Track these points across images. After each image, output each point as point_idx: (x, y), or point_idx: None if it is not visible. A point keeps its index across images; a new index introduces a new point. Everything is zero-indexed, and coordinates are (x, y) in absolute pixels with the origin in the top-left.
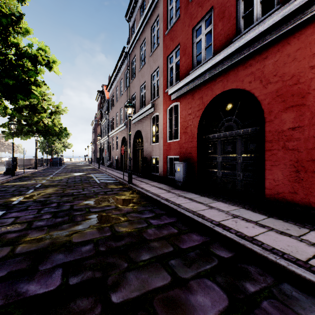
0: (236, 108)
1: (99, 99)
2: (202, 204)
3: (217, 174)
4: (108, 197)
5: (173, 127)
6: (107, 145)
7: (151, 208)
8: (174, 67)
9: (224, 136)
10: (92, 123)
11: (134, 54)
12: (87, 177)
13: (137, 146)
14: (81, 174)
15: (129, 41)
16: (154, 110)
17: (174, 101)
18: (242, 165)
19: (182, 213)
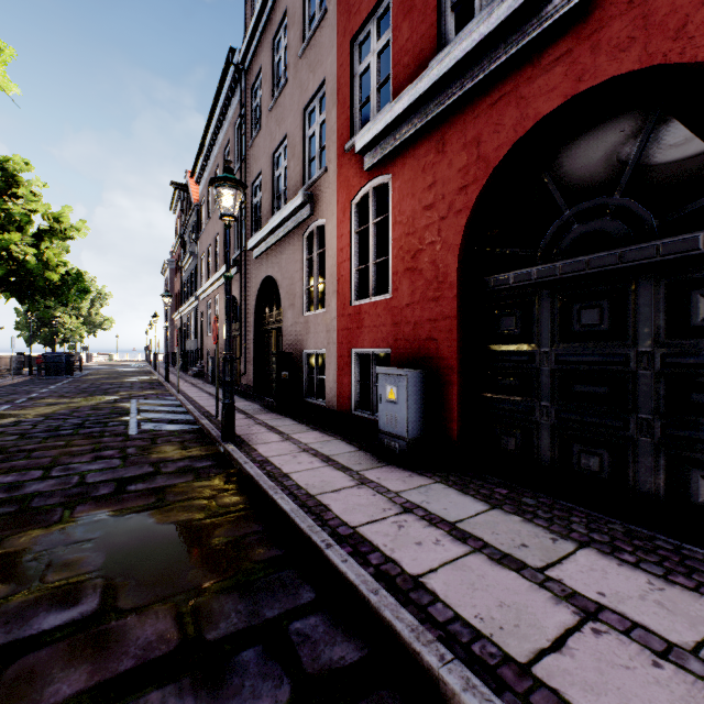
0: (628, 159)
1: (179, 207)
2: (525, 576)
3: (538, 417)
4: (112, 515)
5: (372, 256)
6: (195, 321)
7: (279, 615)
8: (375, 66)
9: (569, 272)
10: (164, 269)
11: (257, 67)
12: (112, 412)
13: (266, 323)
14: (102, 401)
15: (245, 34)
16: (311, 212)
17: (375, 174)
18: (659, 386)
19: (461, 700)
